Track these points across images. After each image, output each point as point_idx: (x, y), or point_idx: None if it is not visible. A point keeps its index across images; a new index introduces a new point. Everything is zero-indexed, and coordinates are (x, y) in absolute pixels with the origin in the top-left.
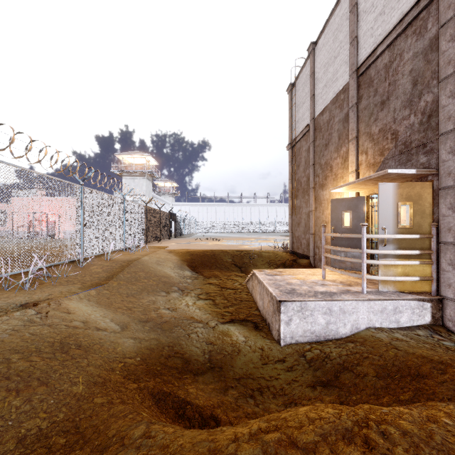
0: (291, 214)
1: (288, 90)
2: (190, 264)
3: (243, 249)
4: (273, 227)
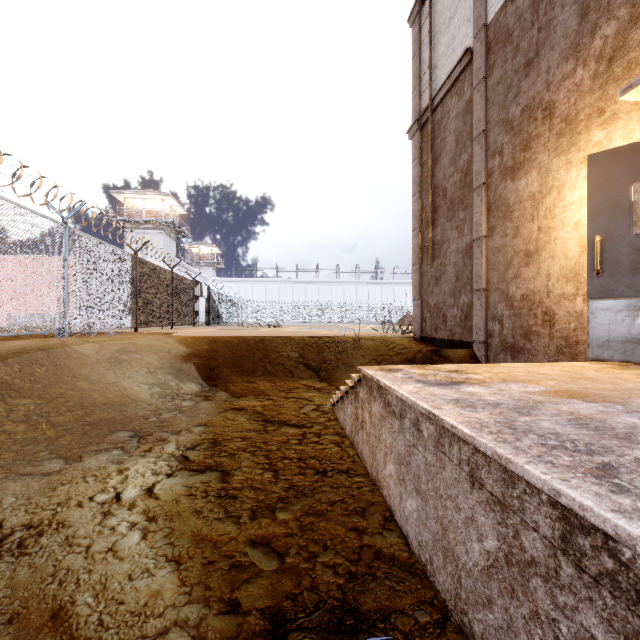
0: (419, 261)
1: (411, 17)
2: (203, 364)
3: (322, 334)
4: (365, 314)
